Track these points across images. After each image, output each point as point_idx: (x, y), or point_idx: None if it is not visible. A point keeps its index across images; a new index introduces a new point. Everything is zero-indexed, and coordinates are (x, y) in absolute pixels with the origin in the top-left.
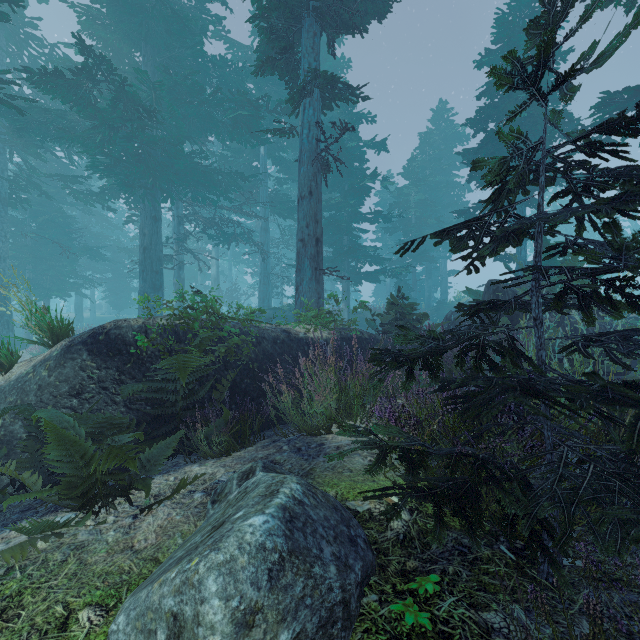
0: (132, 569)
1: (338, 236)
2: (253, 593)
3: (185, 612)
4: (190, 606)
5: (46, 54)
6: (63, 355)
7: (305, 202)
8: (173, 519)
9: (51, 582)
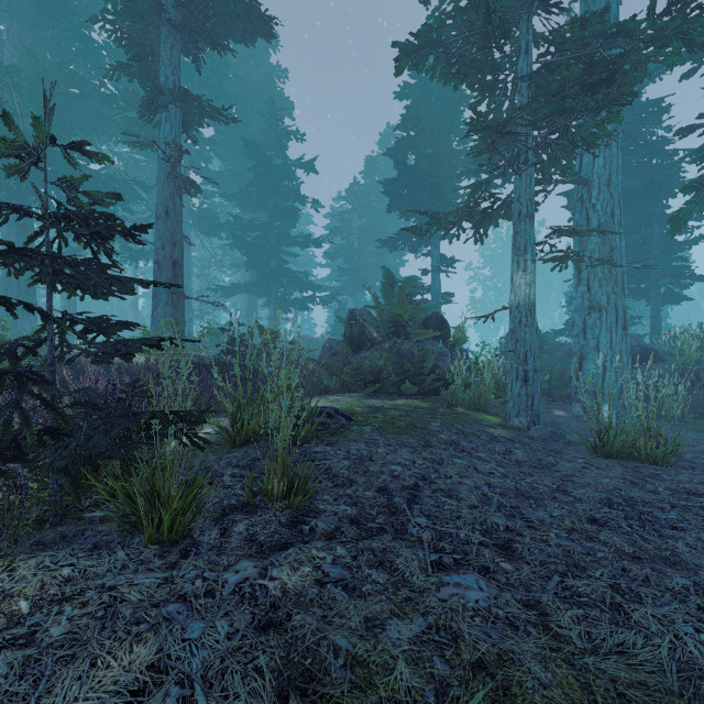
0: None
1: (266, 259)
2: None
3: None
4: None
5: None
6: None
7: (161, 222)
8: None
9: None
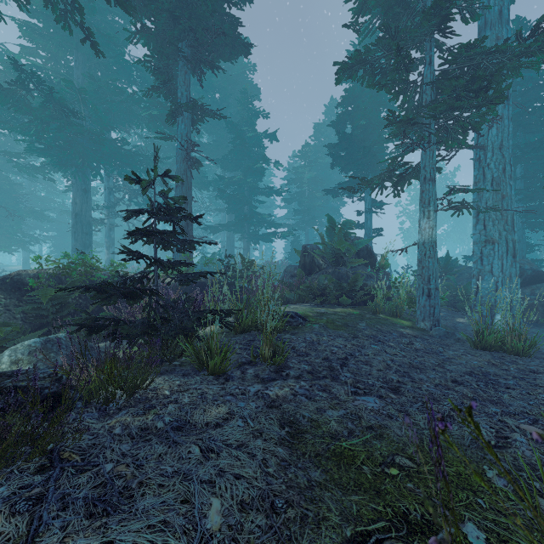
0: None
1: (241, 206)
2: (21, 356)
3: None
4: None
5: None
6: None
7: (178, 189)
8: None
9: None
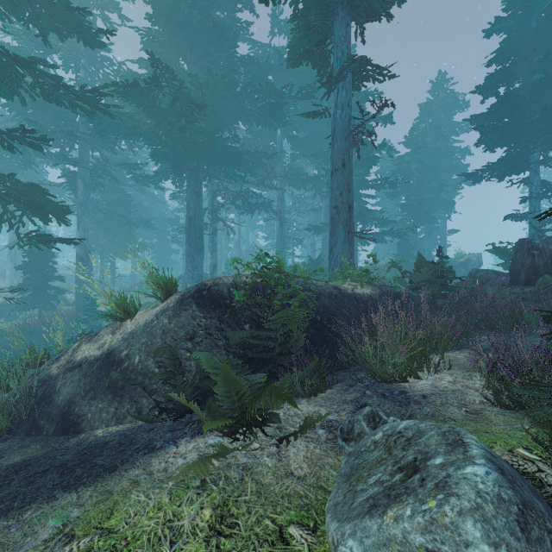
0: (307, 494)
1: None
2: (515, 543)
3: (444, 551)
4: (450, 546)
5: (115, 70)
6: (178, 307)
7: (339, 173)
8: (314, 452)
9: (243, 497)
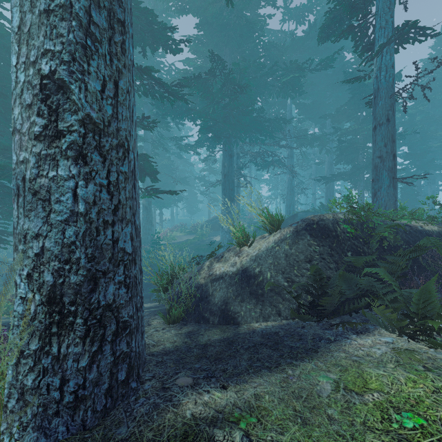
0: None
1: (353, 155)
2: None
3: None
4: None
5: (166, 70)
6: (295, 236)
7: (383, 127)
8: None
9: None
